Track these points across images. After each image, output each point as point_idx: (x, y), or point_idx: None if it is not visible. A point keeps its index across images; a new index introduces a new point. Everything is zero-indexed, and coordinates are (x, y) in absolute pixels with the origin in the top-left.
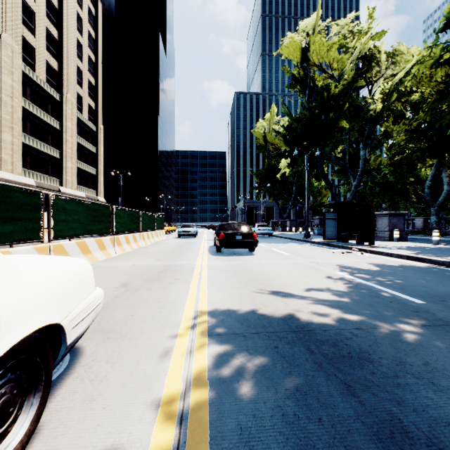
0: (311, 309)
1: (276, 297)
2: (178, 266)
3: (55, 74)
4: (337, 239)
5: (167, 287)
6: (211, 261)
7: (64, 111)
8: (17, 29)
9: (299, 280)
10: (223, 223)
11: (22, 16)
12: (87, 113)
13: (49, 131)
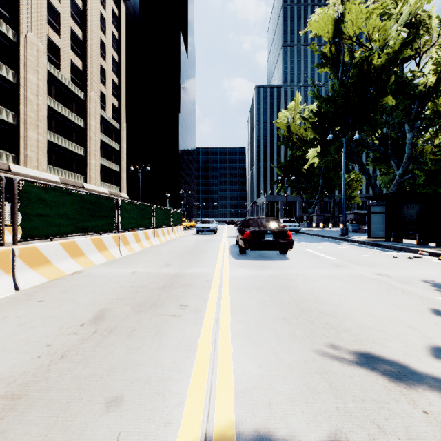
0: None
1: (383, 377)
2: (190, 276)
3: (79, 73)
4: (386, 238)
5: (163, 327)
6: (234, 268)
7: (88, 109)
8: (43, 29)
9: (390, 317)
10: (247, 218)
11: (47, 17)
12: (110, 111)
13: (74, 129)
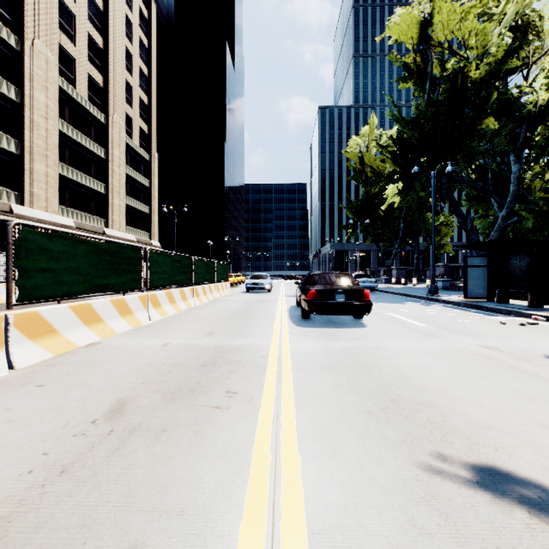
0: None
1: (520, 508)
2: (239, 350)
3: (99, 90)
4: (488, 297)
5: (203, 425)
6: (295, 338)
7: (110, 136)
8: (53, 35)
9: (512, 410)
10: (312, 273)
11: (59, 20)
12: (138, 138)
13: (92, 161)
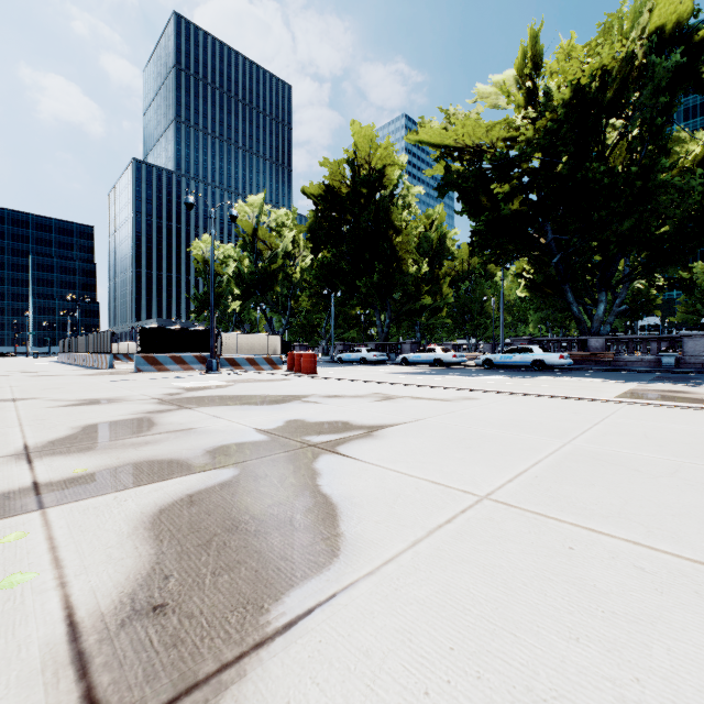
0: None
1: None
2: None
3: None
4: None
5: None
6: None
7: None
8: None
9: None
10: None
11: None
12: None
13: None
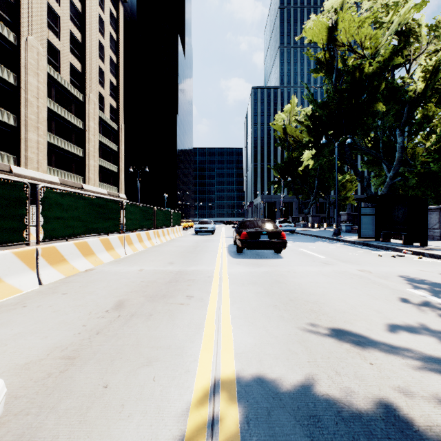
0: (433, 386)
1: (346, 344)
2: (193, 273)
3: (78, 75)
4: (376, 238)
5: (174, 312)
6: (232, 266)
7: (87, 111)
8: (43, 33)
9: (363, 304)
10: (244, 219)
11: (47, 20)
12: (109, 113)
13: (73, 131)
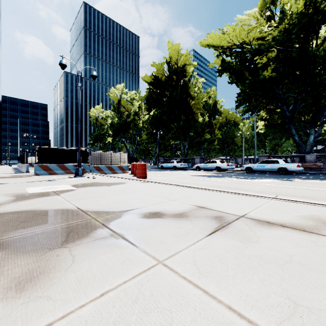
0: None
1: None
2: None
3: None
4: None
5: None
6: None
7: None
8: None
9: None
10: None
11: None
12: None
13: None
